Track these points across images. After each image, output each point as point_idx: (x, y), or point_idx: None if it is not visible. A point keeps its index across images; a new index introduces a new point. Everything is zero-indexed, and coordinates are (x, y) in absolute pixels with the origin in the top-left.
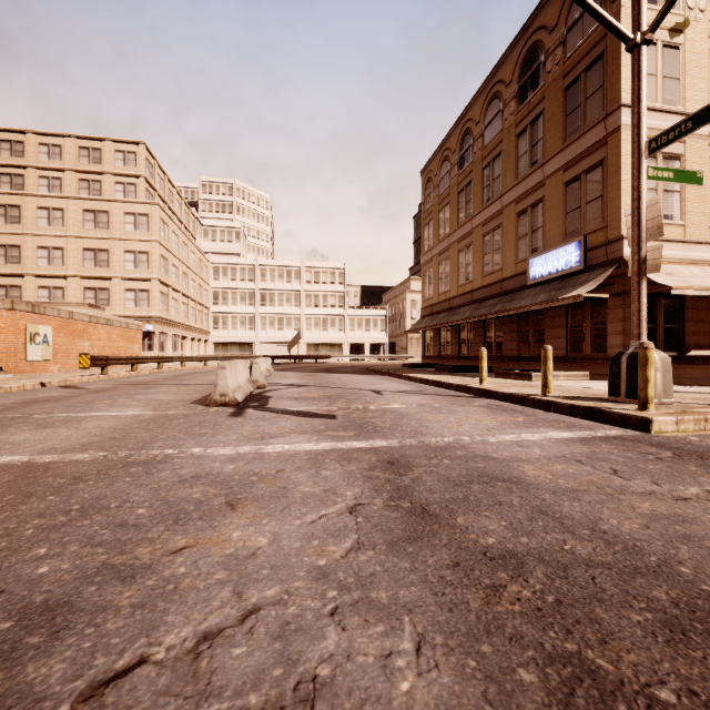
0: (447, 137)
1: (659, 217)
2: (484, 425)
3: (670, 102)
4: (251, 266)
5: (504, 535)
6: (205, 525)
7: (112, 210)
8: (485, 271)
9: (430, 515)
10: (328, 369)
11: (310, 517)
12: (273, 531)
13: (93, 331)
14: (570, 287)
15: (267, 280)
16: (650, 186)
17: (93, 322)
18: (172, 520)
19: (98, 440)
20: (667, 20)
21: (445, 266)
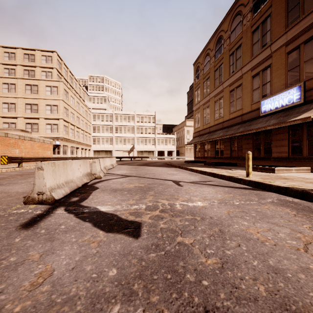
0: (208, 43)
1: None
2: None
3: None
4: (111, 114)
5: None
6: None
7: (39, 84)
8: (231, 110)
9: None
10: (146, 164)
11: None
12: None
13: (21, 143)
14: (295, 114)
15: (118, 121)
16: None
17: (21, 139)
18: None
19: None
20: None
21: (207, 110)
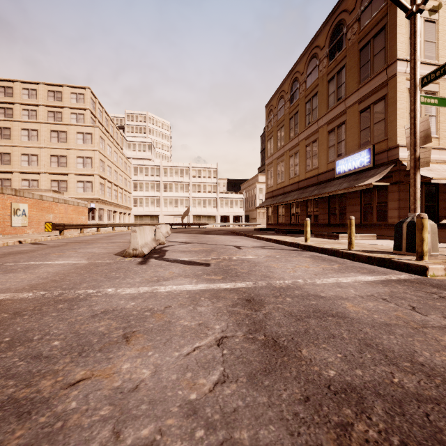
0: (282, 83)
1: (429, 130)
2: (311, 271)
3: (429, 57)
4: (157, 167)
5: (341, 367)
6: (103, 357)
7: (69, 130)
8: (307, 169)
9: (281, 347)
10: (206, 232)
11: (186, 349)
12: (155, 363)
13: (56, 207)
14: (363, 179)
15: (168, 175)
16: None
17: (56, 201)
18: (77, 352)
19: (42, 282)
20: (427, 4)
21: (281, 166)
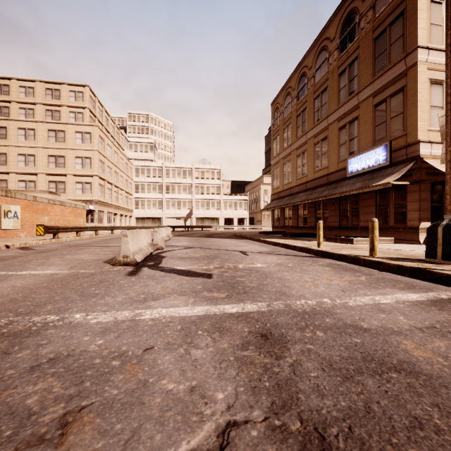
0: (289, 79)
1: None
2: (336, 285)
3: None
4: (160, 168)
5: None
6: None
7: (67, 130)
8: (316, 168)
9: None
10: (209, 235)
11: None
12: None
13: (51, 209)
14: (380, 178)
15: (170, 176)
16: (438, 105)
17: (51, 203)
18: None
19: None
20: None
21: (288, 166)
